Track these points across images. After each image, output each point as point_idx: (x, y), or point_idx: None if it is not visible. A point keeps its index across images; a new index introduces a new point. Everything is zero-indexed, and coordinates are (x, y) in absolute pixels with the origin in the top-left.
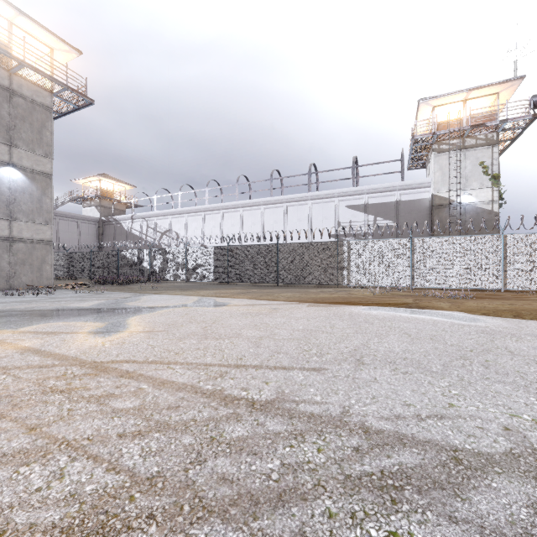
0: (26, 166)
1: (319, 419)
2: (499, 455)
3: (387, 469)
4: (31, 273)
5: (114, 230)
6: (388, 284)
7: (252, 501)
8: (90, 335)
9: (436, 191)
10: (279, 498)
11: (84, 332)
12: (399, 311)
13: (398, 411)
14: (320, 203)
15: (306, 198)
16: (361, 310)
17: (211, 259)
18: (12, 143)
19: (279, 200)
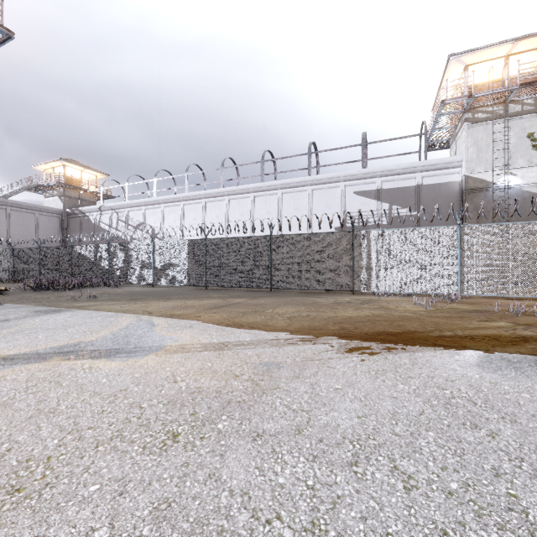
0: None
1: None
2: None
3: None
4: None
5: (80, 223)
6: (426, 291)
7: None
8: None
9: (470, 172)
10: None
11: None
12: None
13: None
14: (322, 189)
15: (305, 183)
16: (487, 375)
17: (184, 256)
18: None
19: (273, 185)
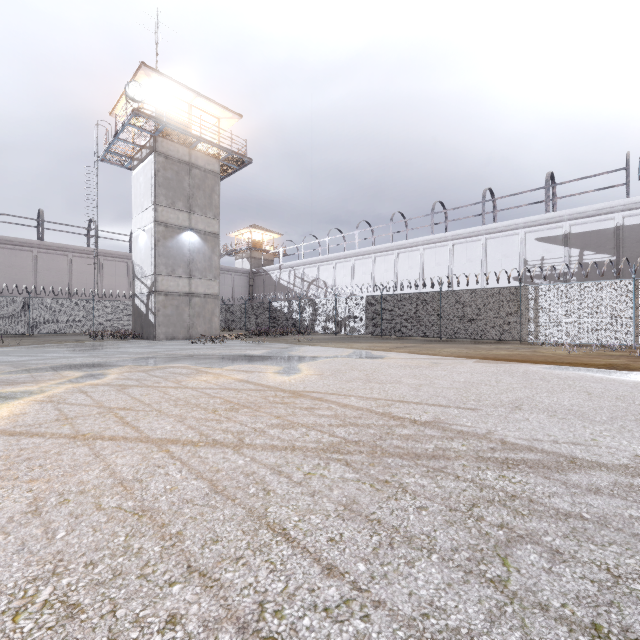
0: (200, 229)
1: (466, 433)
2: (613, 465)
3: (511, 458)
4: (204, 324)
5: (263, 281)
6: (597, 341)
7: (416, 455)
8: (276, 374)
9: None
10: (433, 457)
11: (270, 372)
12: (594, 372)
13: (538, 437)
14: (497, 238)
15: (479, 233)
16: (540, 369)
17: (362, 310)
18: (191, 210)
19: (443, 237)
